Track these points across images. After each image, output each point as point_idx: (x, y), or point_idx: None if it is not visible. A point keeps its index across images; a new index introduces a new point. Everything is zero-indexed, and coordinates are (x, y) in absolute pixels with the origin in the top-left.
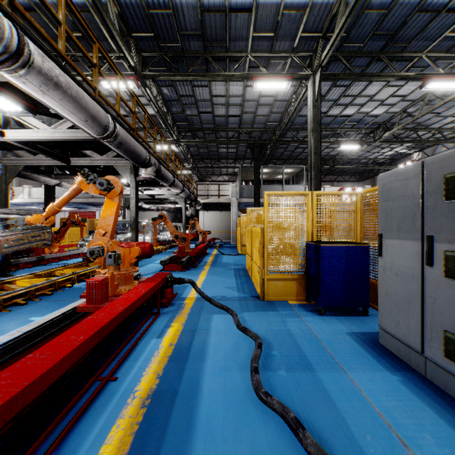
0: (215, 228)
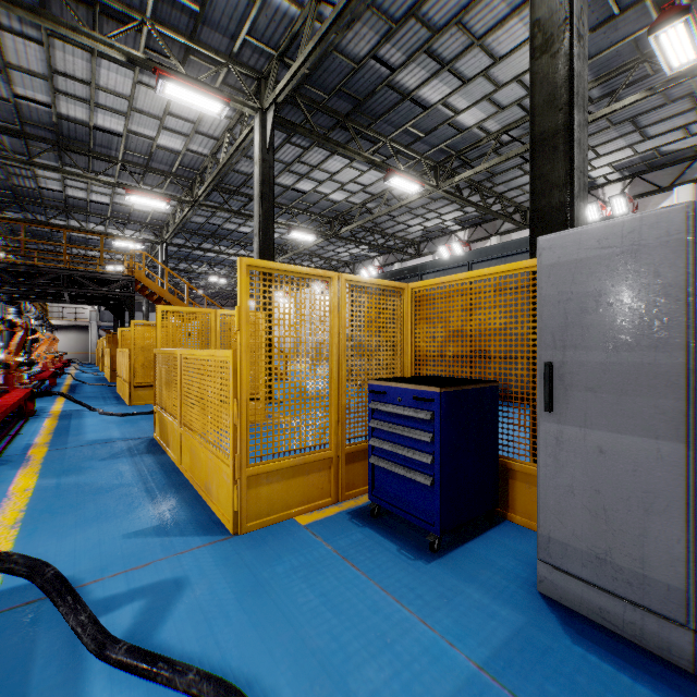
0: (71, 349)
